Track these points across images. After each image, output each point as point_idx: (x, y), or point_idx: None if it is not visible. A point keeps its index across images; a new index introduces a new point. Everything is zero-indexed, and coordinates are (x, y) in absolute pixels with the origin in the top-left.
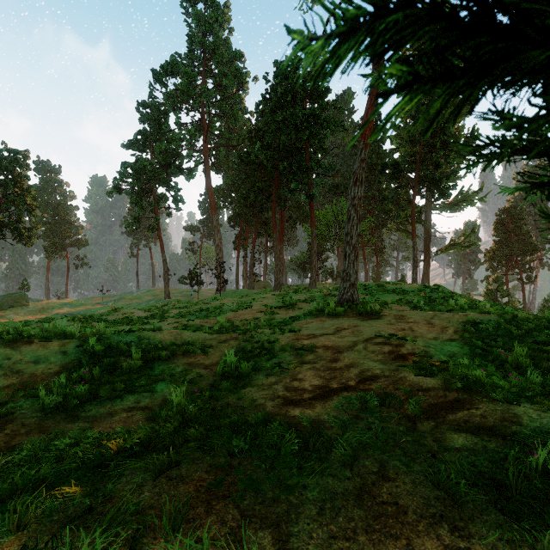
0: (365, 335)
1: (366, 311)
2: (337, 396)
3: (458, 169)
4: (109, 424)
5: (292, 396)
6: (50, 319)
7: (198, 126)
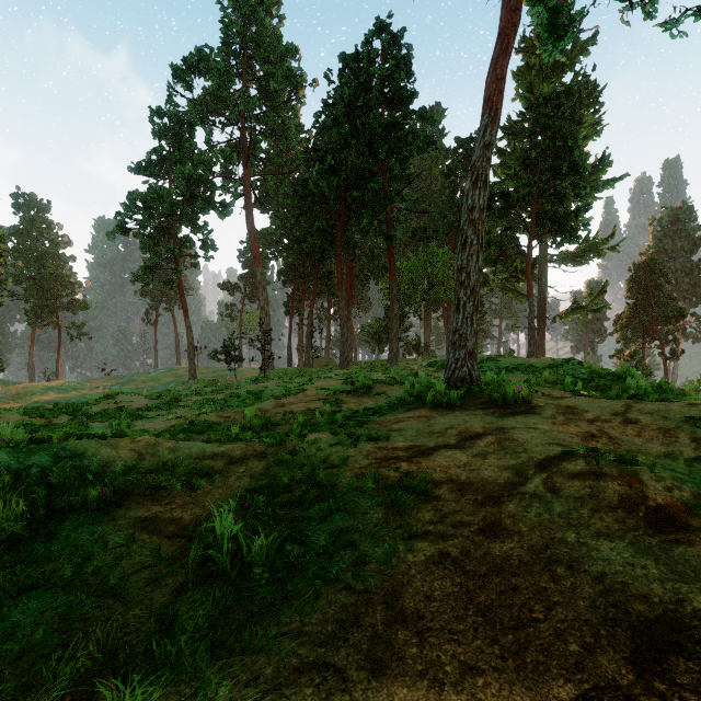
0: (533, 452)
1: (503, 399)
2: None
3: (591, 203)
4: None
5: None
6: None
7: (236, 147)
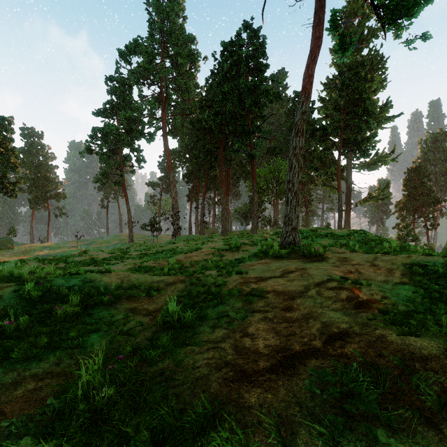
0: (315, 278)
1: (309, 253)
2: (303, 367)
3: (377, 133)
4: (4, 403)
5: (244, 364)
6: (22, 260)
7: (157, 98)
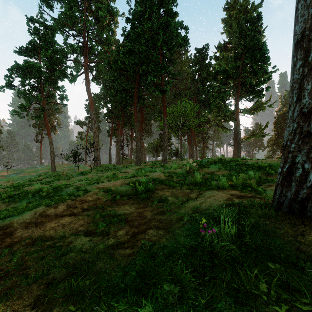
0: None
1: None
2: None
3: (271, 75)
4: None
5: None
6: None
7: (81, 47)
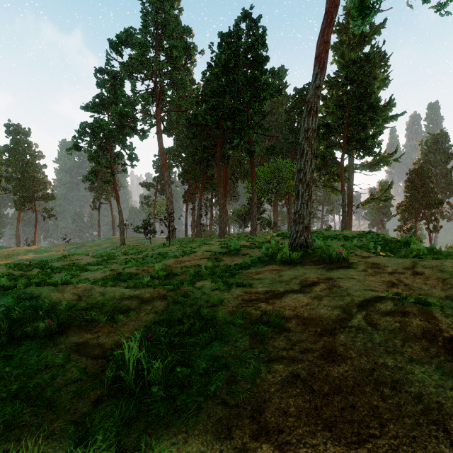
0: (354, 295)
1: (329, 258)
2: None
3: (382, 129)
4: None
5: None
6: None
7: (151, 94)
